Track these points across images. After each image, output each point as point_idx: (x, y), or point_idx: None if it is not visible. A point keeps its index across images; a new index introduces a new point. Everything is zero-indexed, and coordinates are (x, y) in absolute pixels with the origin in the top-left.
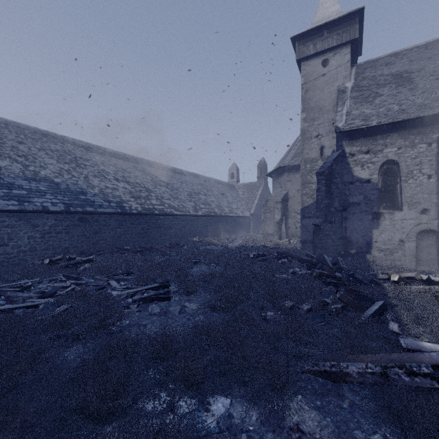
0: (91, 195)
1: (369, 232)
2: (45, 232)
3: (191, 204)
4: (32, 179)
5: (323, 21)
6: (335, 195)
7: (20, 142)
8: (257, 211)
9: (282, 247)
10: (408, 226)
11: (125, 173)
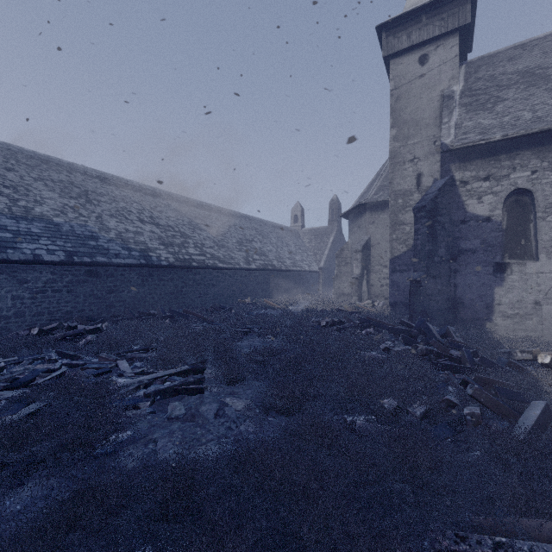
0: (105, 241)
1: (489, 291)
2: (38, 290)
3: (242, 255)
4: (22, 218)
5: (420, 3)
6: (440, 238)
7: (10, 169)
8: (328, 264)
9: (365, 312)
10: (547, 282)
11: (154, 213)
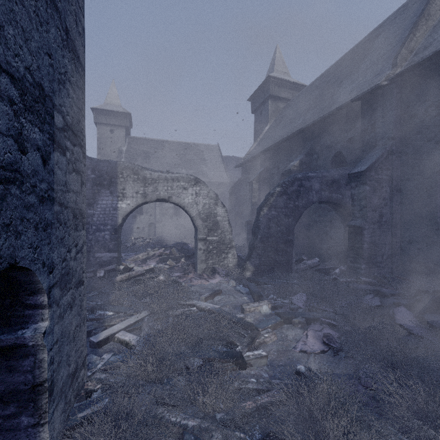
0: None
1: (131, 225)
2: None
3: None
4: None
5: (111, 106)
6: None
7: None
8: None
9: None
10: (146, 221)
11: None
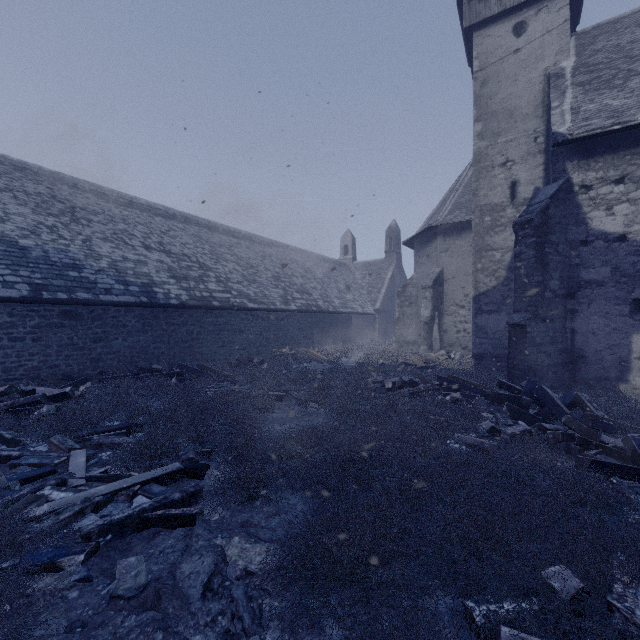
0: (92, 271)
1: (624, 340)
2: None
3: (278, 292)
4: None
5: None
6: (552, 266)
7: None
8: (386, 305)
9: (440, 367)
10: None
11: (165, 238)
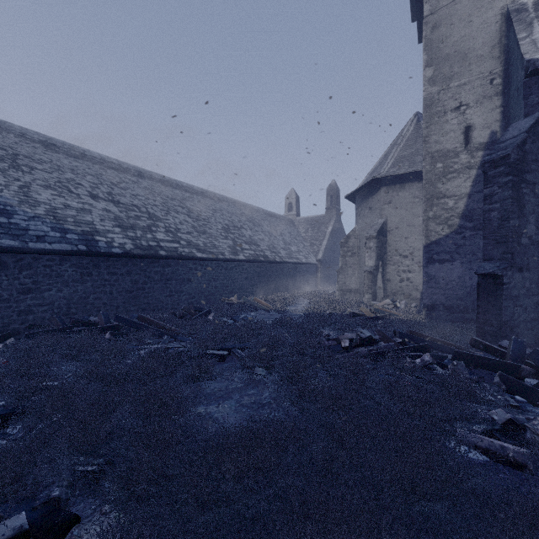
0: (24, 218)
1: None
2: None
3: (228, 243)
4: None
5: None
6: (528, 208)
7: None
8: (327, 256)
9: (390, 317)
10: None
11: (115, 189)
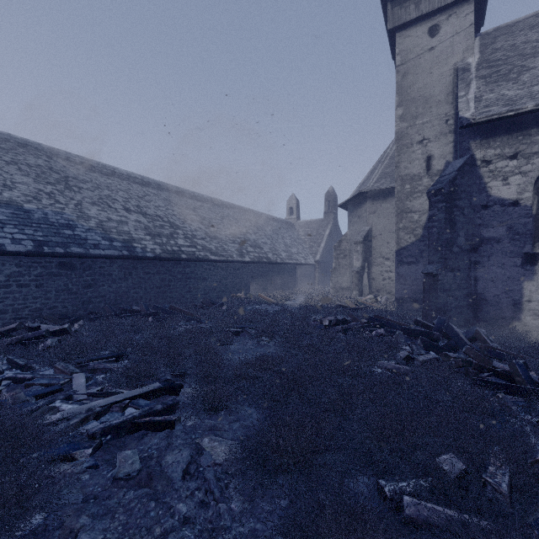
0: (83, 230)
1: (517, 286)
2: None
3: (235, 246)
4: None
5: None
6: (459, 226)
7: None
8: (324, 257)
9: (368, 308)
10: None
11: (142, 202)
